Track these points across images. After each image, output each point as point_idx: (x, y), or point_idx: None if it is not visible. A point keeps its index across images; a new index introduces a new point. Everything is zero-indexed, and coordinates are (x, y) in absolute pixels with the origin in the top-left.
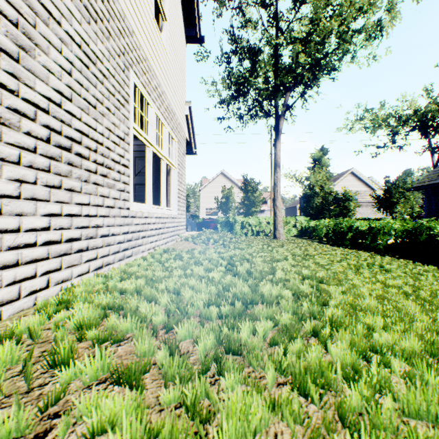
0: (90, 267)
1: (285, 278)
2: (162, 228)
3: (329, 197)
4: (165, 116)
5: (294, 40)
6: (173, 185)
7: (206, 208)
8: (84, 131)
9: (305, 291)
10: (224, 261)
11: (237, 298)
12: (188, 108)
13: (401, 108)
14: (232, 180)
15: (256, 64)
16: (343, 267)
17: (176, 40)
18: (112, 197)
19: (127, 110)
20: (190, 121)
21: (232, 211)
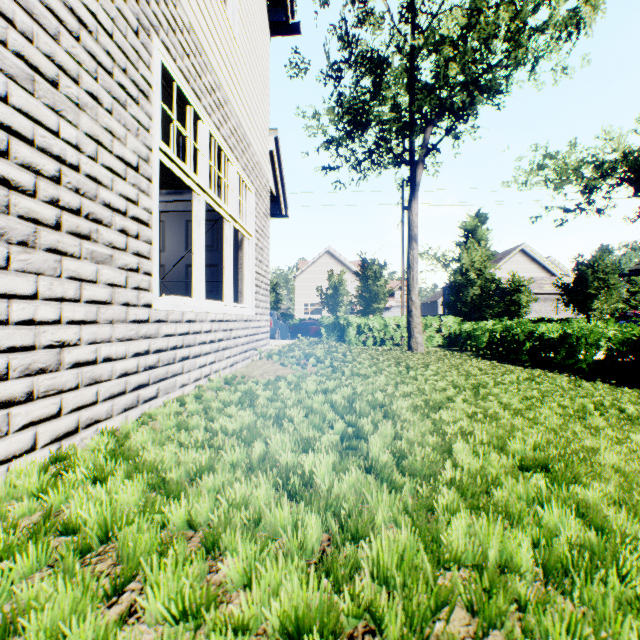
0: (37, 438)
1: (486, 473)
2: (224, 340)
3: (491, 287)
4: (231, 144)
5: (439, 45)
6: (247, 265)
7: (305, 303)
8: (16, 128)
9: (561, 528)
10: (337, 413)
11: (386, 579)
12: (274, 140)
13: (602, 151)
14: (343, 262)
15: (381, 80)
16: (557, 415)
17: (252, 20)
18: (104, 281)
19: (146, 113)
20: (277, 161)
21: (344, 308)
